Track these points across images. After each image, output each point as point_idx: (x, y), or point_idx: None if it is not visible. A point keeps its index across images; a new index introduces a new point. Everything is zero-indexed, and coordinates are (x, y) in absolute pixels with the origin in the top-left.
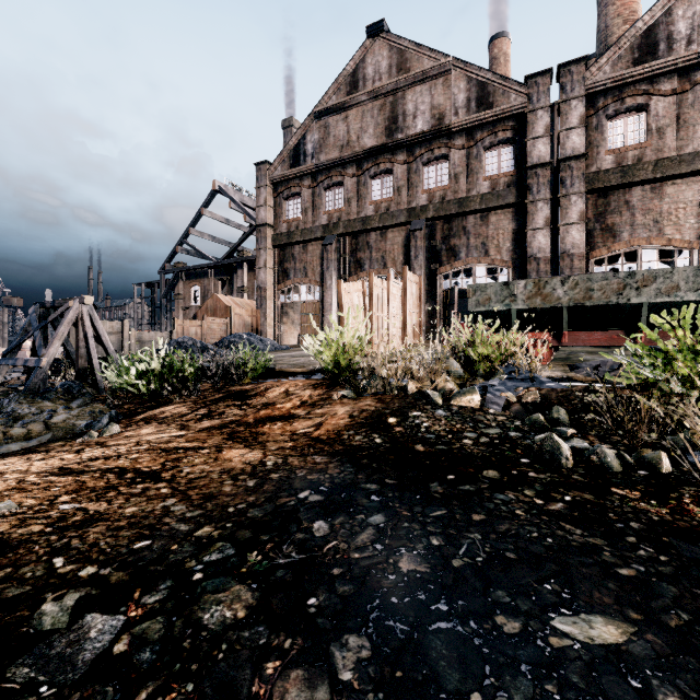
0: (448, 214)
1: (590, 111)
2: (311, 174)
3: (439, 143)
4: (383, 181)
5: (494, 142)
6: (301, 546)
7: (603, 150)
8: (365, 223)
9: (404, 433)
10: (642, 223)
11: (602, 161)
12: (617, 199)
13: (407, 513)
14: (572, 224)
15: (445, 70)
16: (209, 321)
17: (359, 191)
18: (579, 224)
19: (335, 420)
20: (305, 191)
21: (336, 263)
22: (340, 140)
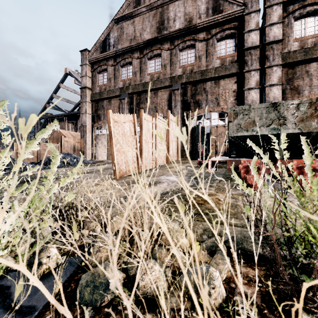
0: (195, 80)
1: (283, 13)
2: (113, 57)
3: (189, 37)
4: (155, 61)
5: (223, 35)
6: None
7: (291, 39)
8: (145, 86)
9: None
10: (317, 85)
11: (291, 45)
12: (301, 70)
13: None
14: (274, 85)
15: None
16: (44, 145)
17: (141, 67)
18: (278, 85)
19: None
20: (110, 68)
21: (127, 110)
22: (130, 36)
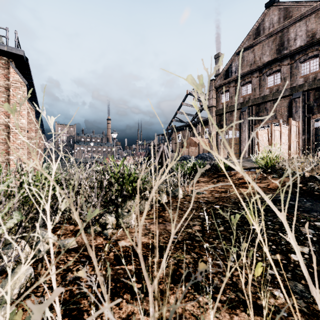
0: (318, 86)
1: None
2: (234, 80)
3: (311, 49)
4: (274, 76)
5: None
6: (289, 204)
7: None
8: (264, 98)
9: (307, 189)
10: None
11: None
12: None
13: (319, 203)
14: None
15: (316, 9)
16: (191, 148)
17: (260, 84)
18: None
19: (274, 184)
20: (231, 89)
21: (247, 119)
22: (250, 62)
